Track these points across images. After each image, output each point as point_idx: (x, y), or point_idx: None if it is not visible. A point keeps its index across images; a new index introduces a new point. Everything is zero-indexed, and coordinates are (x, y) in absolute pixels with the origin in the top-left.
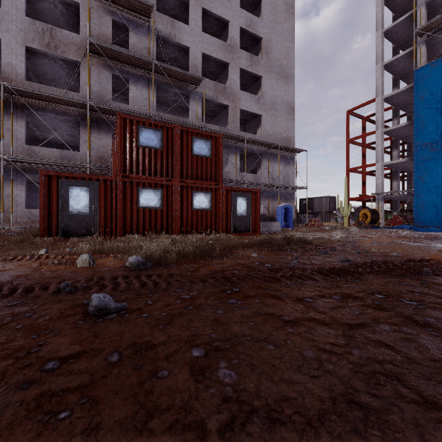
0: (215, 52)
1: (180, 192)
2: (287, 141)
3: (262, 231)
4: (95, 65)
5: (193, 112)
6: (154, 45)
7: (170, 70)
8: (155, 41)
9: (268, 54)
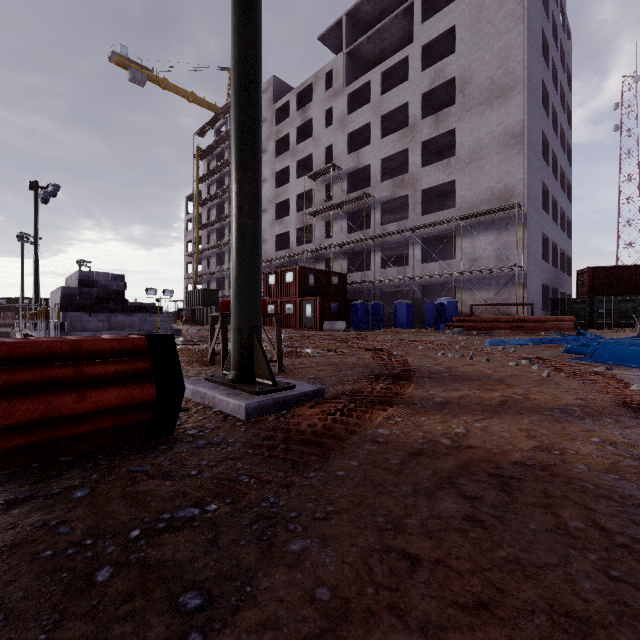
0: (392, 149)
1: (281, 305)
2: (505, 193)
3: (326, 328)
4: (318, 221)
5: (373, 220)
6: (346, 184)
7: (346, 201)
8: (347, 179)
9: (464, 90)
